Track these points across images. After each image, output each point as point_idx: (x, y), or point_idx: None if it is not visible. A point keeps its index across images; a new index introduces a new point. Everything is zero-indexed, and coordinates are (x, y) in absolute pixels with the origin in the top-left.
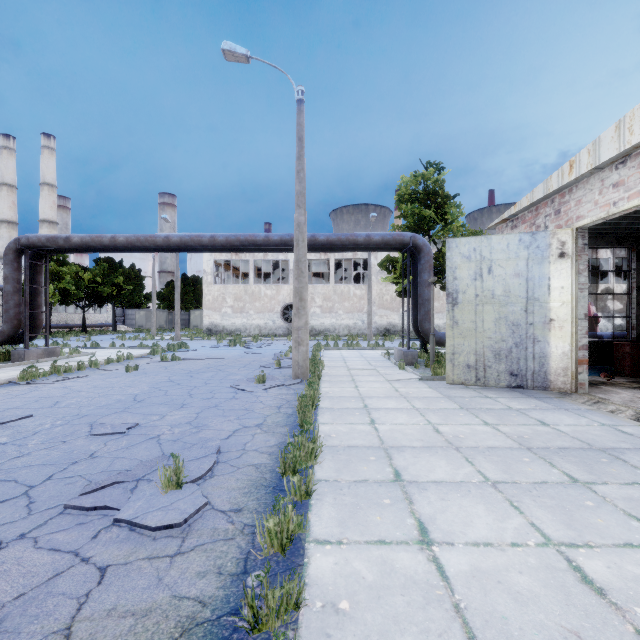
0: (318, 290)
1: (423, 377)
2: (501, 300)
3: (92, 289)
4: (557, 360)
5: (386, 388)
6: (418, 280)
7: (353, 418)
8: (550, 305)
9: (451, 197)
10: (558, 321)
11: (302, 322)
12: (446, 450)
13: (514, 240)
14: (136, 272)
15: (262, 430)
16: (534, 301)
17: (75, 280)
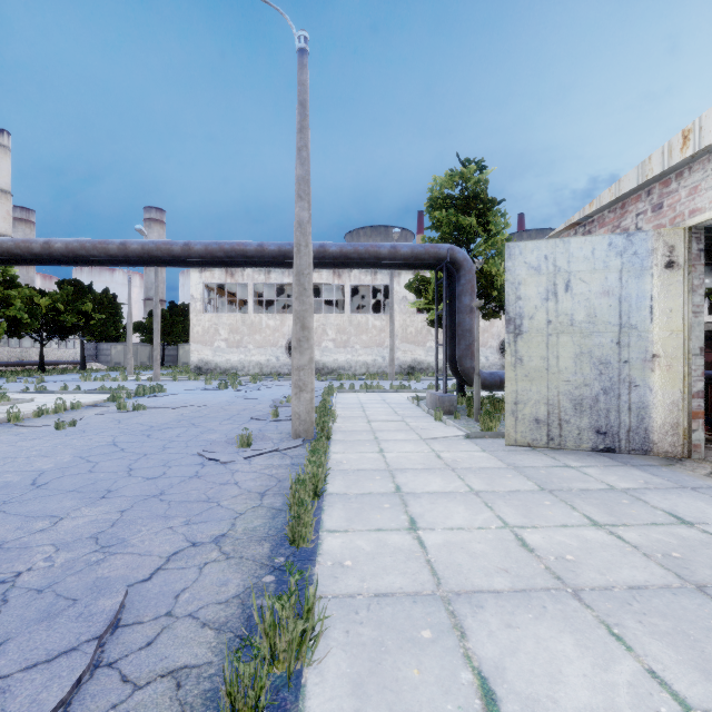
0: (331, 321)
1: (470, 434)
2: (583, 328)
3: (51, 318)
4: (663, 412)
5: (423, 452)
6: (457, 305)
7: (380, 516)
8: (653, 335)
9: (496, 202)
10: (664, 358)
11: (305, 359)
12: (559, 600)
13: (602, 244)
14: (110, 298)
15: (221, 552)
16: (630, 329)
17: (29, 306)
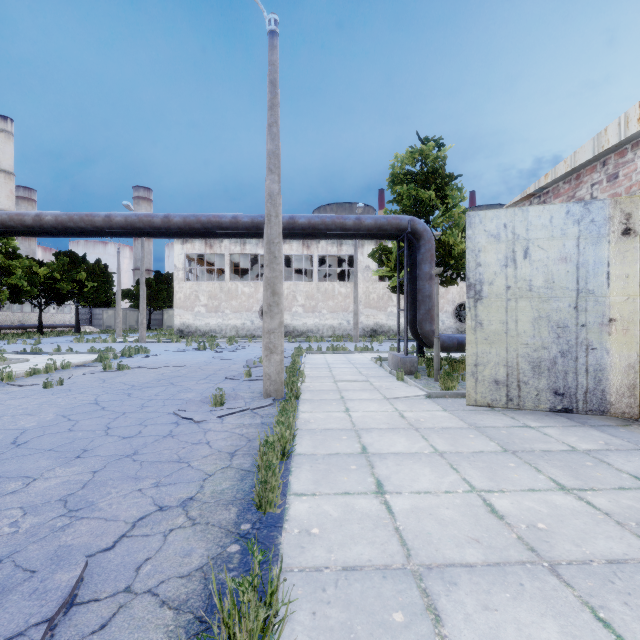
0: (300, 288)
1: (431, 393)
2: (542, 293)
3: (49, 286)
4: (619, 374)
5: (387, 412)
6: (417, 272)
7: (347, 479)
8: (610, 300)
9: (454, 176)
10: (621, 322)
11: (275, 323)
12: (536, 576)
13: (559, 212)
14: (102, 268)
15: (187, 518)
16: (587, 294)
17: (28, 275)
